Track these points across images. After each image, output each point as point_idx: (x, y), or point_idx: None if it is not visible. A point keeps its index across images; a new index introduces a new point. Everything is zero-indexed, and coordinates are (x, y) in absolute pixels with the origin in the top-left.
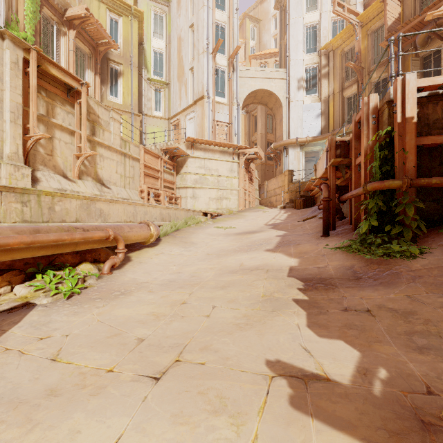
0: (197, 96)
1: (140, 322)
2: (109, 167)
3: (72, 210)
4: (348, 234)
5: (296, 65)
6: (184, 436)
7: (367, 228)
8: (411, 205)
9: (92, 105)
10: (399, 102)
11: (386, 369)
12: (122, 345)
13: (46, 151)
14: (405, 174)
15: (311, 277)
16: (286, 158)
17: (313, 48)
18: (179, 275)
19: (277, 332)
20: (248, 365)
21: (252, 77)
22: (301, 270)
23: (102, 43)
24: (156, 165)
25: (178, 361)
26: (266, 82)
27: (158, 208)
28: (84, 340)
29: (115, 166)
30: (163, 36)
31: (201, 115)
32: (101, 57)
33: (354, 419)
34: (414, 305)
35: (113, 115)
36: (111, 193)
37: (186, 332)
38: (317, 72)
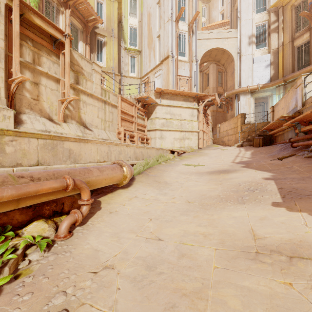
0: (163, 57)
1: None
2: (91, 112)
3: (31, 151)
4: None
5: (247, 24)
6: None
7: None
8: None
9: (76, 58)
10: None
11: None
12: None
13: (32, 96)
14: None
15: None
16: (237, 104)
17: (263, 8)
18: (160, 248)
19: None
20: None
21: (208, 38)
22: None
23: (90, 19)
24: (131, 111)
25: None
26: (220, 42)
27: (132, 147)
28: None
29: (97, 111)
30: (137, 15)
31: (166, 71)
32: (90, 30)
33: None
34: None
35: (95, 67)
36: (92, 134)
37: None
38: (266, 28)
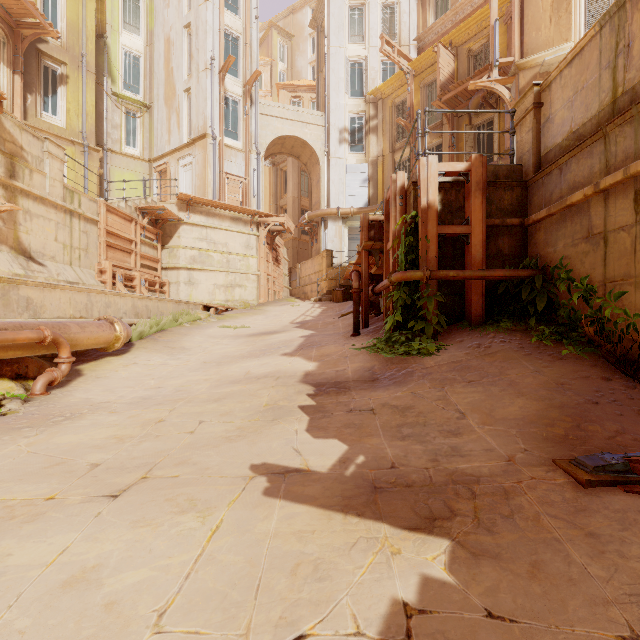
0: (196, 133)
1: (95, 448)
2: (42, 231)
3: None
4: (379, 333)
5: (338, 110)
6: (144, 535)
7: (393, 324)
8: (432, 299)
9: (9, 128)
10: (423, 185)
11: (365, 455)
12: (68, 473)
13: None
14: (427, 264)
15: (325, 381)
16: (324, 233)
17: (359, 92)
18: (159, 391)
19: (272, 439)
20: (229, 471)
21: (278, 116)
22: (317, 375)
23: (27, 22)
24: (128, 231)
25: (145, 478)
26: (297, 127)
27: (129, 297)
28: (7, 475)
29: (54, 230)
30: (141, 31)
31: (202, 161)
32: (25, 45)
33: (318, 494)
34: (415, 401)
35: (50, 148)
36: (45, 273)
37: (160, 451)
38: (364, 123)
